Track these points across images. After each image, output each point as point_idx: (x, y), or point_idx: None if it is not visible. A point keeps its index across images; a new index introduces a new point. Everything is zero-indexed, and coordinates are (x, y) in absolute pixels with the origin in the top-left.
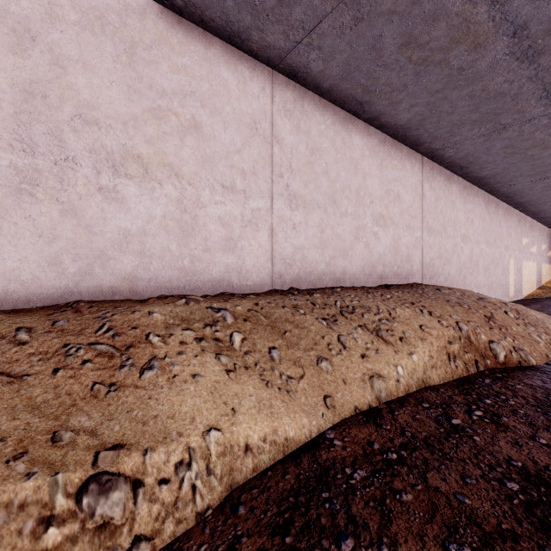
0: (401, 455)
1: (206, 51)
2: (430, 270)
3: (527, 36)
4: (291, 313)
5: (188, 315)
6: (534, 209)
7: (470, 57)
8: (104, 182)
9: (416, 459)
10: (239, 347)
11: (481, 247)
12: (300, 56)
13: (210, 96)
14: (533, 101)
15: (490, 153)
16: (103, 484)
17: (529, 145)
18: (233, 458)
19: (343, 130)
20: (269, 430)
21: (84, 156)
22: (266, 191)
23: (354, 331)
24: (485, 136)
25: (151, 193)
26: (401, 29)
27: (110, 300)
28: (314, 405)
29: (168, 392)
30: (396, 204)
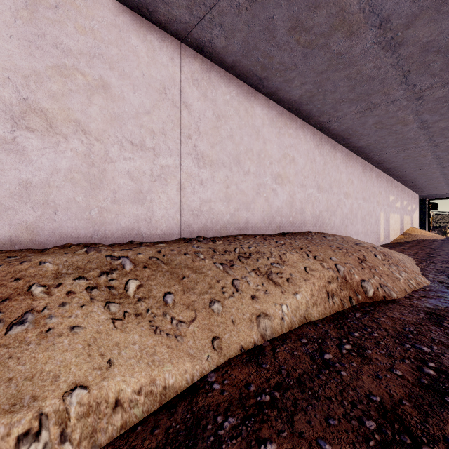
0: (274, 396)
1: (114, 18)
2: (319, 221)
3: (390, 28)
4: (191, 260)
5: (85, 264)
6: (398, 174)
7: (346, 43)
8: (1, 133)
9: (287, 400)
10: (134, 294)
11: (359, 202)
12: (205, 31)
13: (119, 60)
14: (395, 85)
15: (365, 127)
16: None
17: (394, 122)
18: (98, 417)
19: (246, 101)
20: (146, 381)
21: None
22: (175, 150)
23: (247, 275)
24: (361, 113)
25: (55, 146)
26: (289, 13)
27: (8, 249)
28: (201, 348)
29: (35, 348)
30: (291, 166)
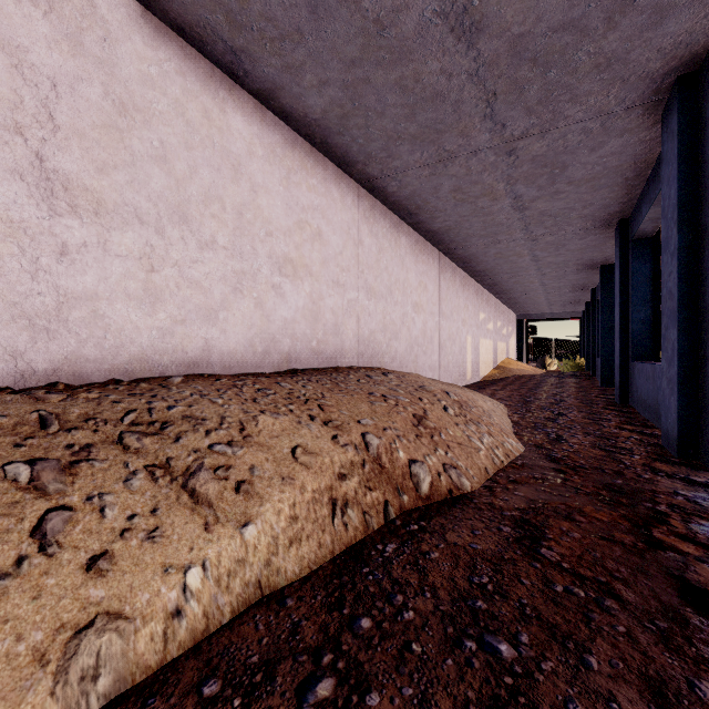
0: None
1: None
2: (370, 347)
3: None
4: None
5: None
6: (489, 281)
7: None
8: None
9: None
10: None
11: (437, 320)
12: None
13: None
14: (477, 119)
15: (439, 196)
16: None
17: (479, 193)
18: None
19: (205, 94)
20: None
21: None
22: None
23: (116, 487)
24: (431, 167)
25: None
26: None
27: None
28: None
29: None
30: (316, 246)
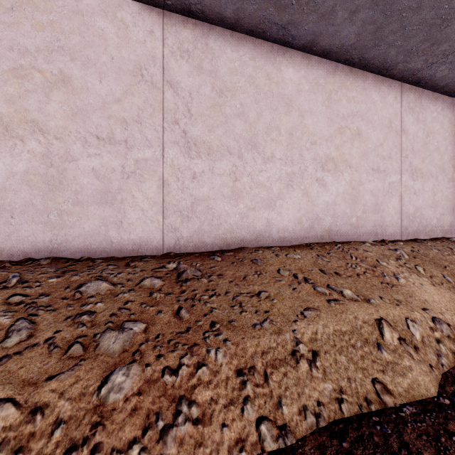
0: None
1: (363, 83)
2: None
3: None
4: (441, 255)
5: (382, 252)
6: None
7: None
8: (318, 175)
9: None
10: (424, 273)
11: None
12: (430, 70)
13: (366, 112)
14: None
15: None
16: (438, 321)
17: None
18: None
19: (449, 113)
20: None
21: (310, 162)
22: (397, 169)
23: None
24: None
25: (337, 179)
26: None
27: (321, 242)
28: None
29: (419, 290)
30: None
